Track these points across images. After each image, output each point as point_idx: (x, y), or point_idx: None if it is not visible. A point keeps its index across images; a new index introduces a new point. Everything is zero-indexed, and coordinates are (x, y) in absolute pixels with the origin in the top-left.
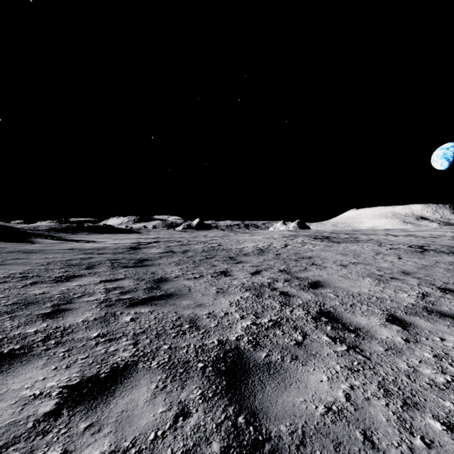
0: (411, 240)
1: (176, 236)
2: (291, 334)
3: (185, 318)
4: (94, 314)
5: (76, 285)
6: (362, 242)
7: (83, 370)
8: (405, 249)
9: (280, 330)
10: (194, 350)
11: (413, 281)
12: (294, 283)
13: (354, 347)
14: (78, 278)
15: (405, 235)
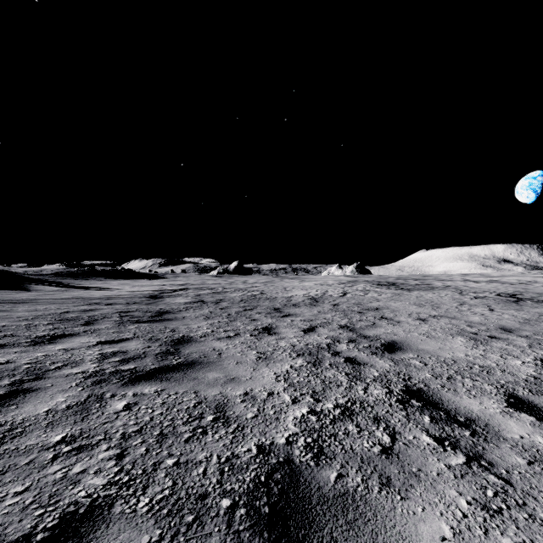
0: (497, 286)
1: (209, 282)
2: (372, 431)
3: (209, 402)
4: (70, 398)
5: (60, 349)
6: (438, 290)
7: (6, 524)
8: (494, 298)
9: (354, 423)
10: (216, 469)
11: (521, 342)
12: (361, 344)
13: (476, 457)
14: (67, 338)
15: (487, 281)
